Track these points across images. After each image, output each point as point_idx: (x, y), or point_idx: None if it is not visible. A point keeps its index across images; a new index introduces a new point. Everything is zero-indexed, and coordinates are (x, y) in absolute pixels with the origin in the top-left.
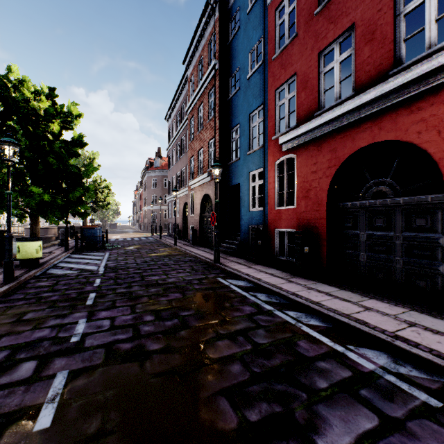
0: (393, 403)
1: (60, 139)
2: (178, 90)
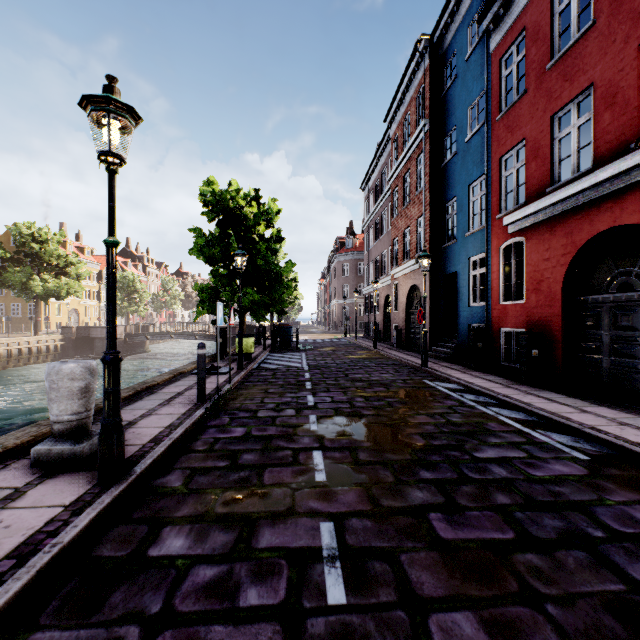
0: (546, 453)
1: (263, 239)
2: (378, 152)
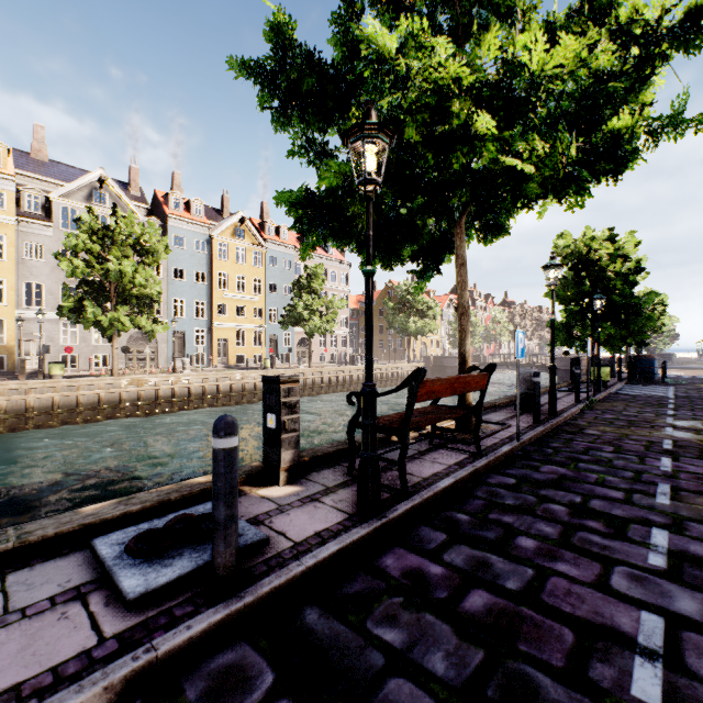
0: None
1: (619, 275)
2: None
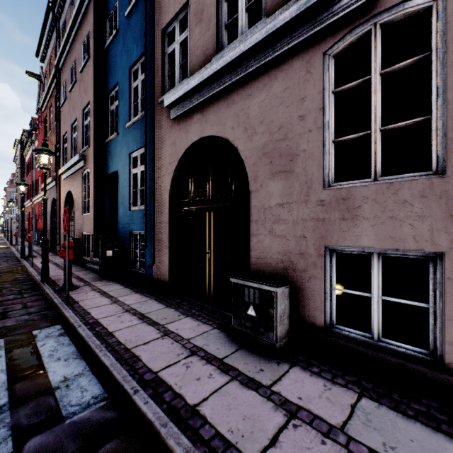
0: None
1: None
2: (16, 154)
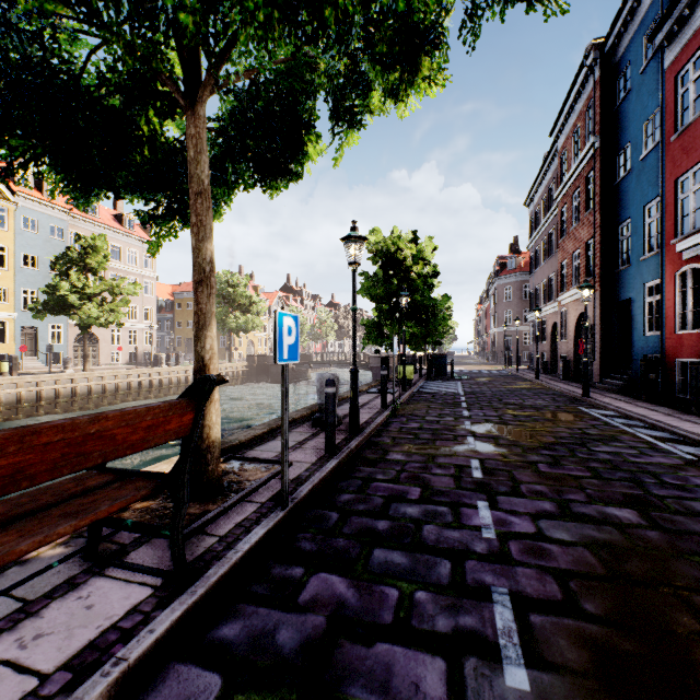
0: (658, 453)
1: (421, 276)
2: (543, 166)
